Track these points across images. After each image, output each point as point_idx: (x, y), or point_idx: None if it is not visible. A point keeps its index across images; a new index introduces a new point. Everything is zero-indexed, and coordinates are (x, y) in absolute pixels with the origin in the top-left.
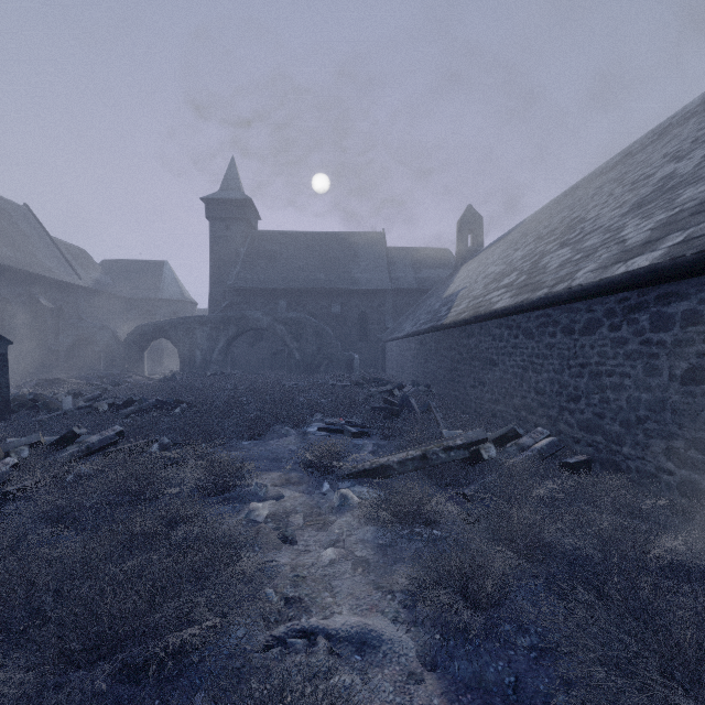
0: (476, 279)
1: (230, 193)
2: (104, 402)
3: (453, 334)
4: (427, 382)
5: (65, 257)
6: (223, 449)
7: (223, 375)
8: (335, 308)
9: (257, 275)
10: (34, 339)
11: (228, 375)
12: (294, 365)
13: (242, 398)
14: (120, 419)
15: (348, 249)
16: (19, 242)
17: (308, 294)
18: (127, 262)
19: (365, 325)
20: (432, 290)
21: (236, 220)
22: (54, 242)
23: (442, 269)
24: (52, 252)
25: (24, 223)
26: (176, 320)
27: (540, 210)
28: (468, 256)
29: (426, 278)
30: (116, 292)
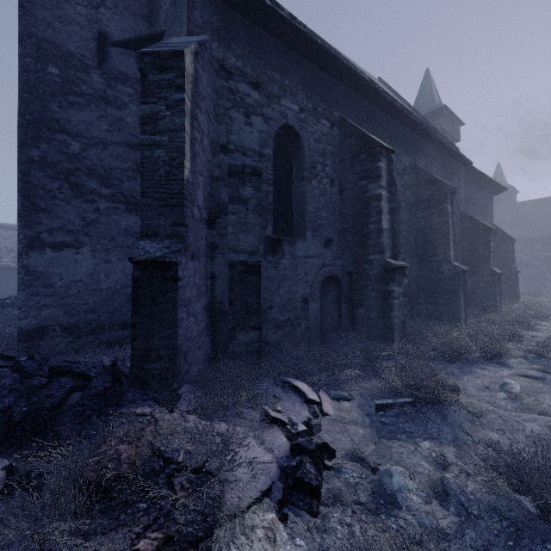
0: None
1: None
2: None
3: None
4: None
5: None
6: None
7: None
8: None
9: (517, 231)
10: None
11: None
12: (547, 282)
13: None
14: None
15: None
16: None
17: None
18: None
19: None
20: None
21: (501, 200)
22: None
23: None
24: None
25: None
26: None
27: None
28: None
29: None
30: None
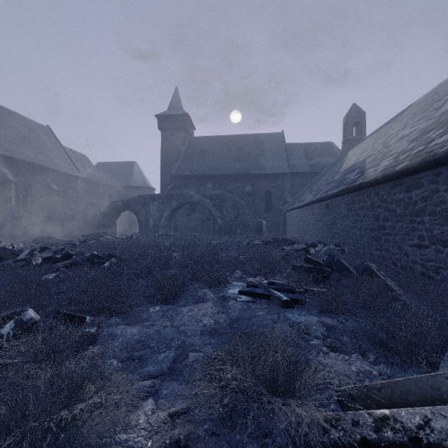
0: (384, 145)
1: (174, 111)
2: (43, 255)
3: (377, 191)
4: (337, 242)
5: (70, 158)
6: (121, 320)
7: (166, 235)
8: (247, 188)
9: (192, 166)
10: (48, 211)
11: (170, 235)
12: (217, 229)
13: (174, 253)
14: (53, 271)
15: (256, 145)
16: (40, 148)
17: (228, 178)
18: (112, 163)
19: (269, 200)
20: (322, 171)
21: (178, 129)
22: (64, 149)
23: (328, 157)
24: (62, 155)
25: (45, 136)
26: (136, 197)
27: (436, 88)
28: (353, 143)
29: (317, 164)
30: (103, 181)
